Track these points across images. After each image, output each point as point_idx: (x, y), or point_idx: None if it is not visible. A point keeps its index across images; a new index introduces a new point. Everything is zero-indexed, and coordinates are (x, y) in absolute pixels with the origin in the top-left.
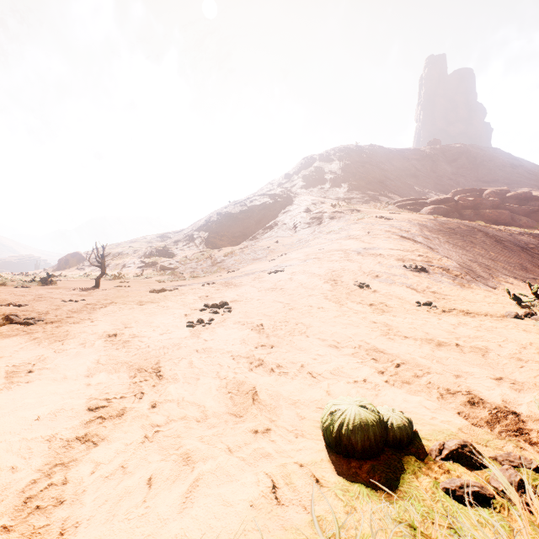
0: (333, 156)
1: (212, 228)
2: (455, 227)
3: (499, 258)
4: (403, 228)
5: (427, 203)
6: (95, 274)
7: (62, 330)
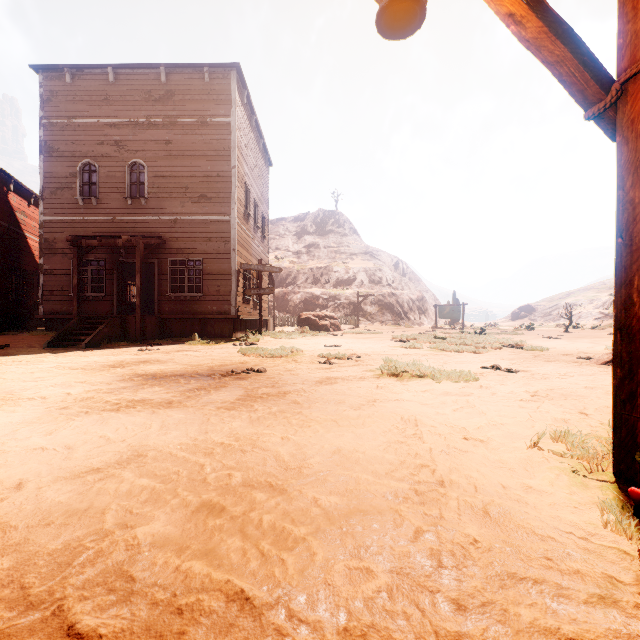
0: None
1: None
2: None
3: None
4: None
5: None
6: (551, 325)
7: (572, 340)
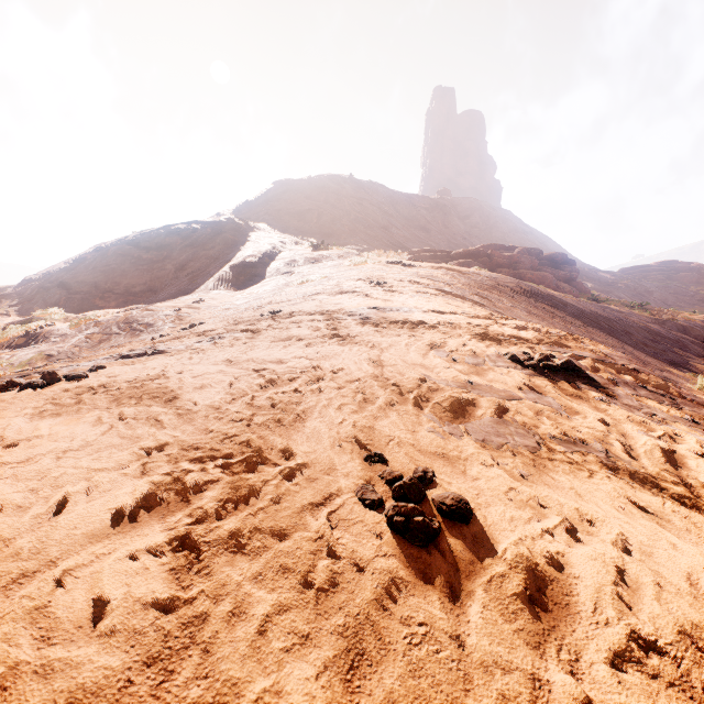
0: (319, 184)
1: (86, 275)
2: (513, 285)
3: (597, 339)
4: (440, 279)
5: (451, 257)
6: None
7: None
